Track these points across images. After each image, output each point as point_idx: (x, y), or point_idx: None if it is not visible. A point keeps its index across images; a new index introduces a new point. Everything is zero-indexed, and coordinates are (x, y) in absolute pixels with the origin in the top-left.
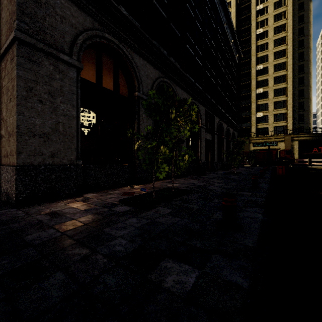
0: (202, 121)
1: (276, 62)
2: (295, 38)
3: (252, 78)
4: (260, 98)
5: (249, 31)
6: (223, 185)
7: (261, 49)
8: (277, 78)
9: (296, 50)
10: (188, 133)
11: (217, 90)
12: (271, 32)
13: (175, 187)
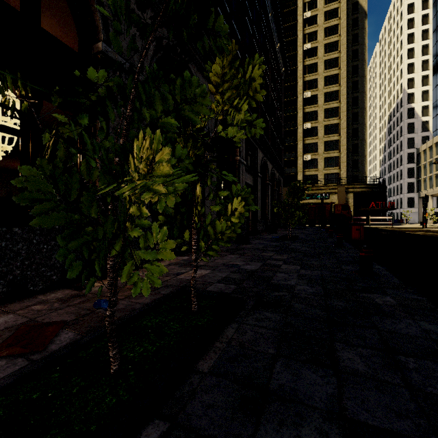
0: (240, 152)
1: (328, 89)
2: (348, 63)
3: (299, 108)
4: (308, 136)
5: (294, 45)
6: (299, 269)
7: (309, 71)
8: (329, 110)
9: (349, 77)
10: (239, 133)
11: (261, 109)
12: (321, 50)
13: (198, 282)
